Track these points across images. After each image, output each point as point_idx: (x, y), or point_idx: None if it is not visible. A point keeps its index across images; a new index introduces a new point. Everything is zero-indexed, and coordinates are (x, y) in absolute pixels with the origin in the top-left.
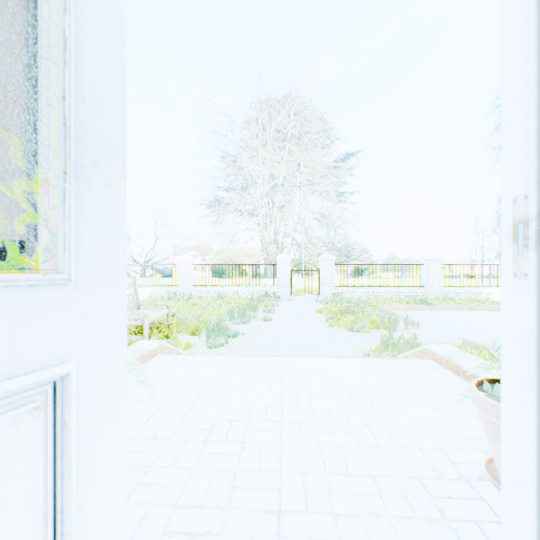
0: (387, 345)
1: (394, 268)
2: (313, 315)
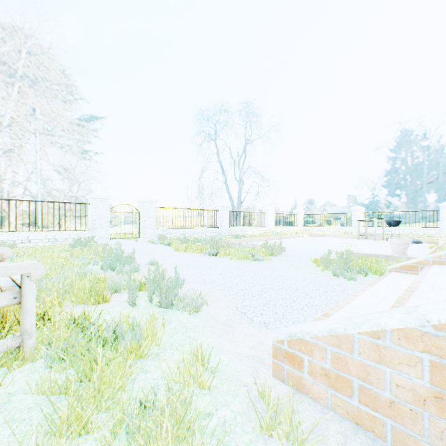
0: (327, 263)
1: (201, 213)
2: (181, 254)
